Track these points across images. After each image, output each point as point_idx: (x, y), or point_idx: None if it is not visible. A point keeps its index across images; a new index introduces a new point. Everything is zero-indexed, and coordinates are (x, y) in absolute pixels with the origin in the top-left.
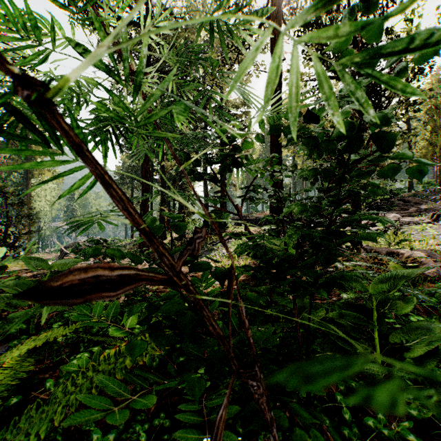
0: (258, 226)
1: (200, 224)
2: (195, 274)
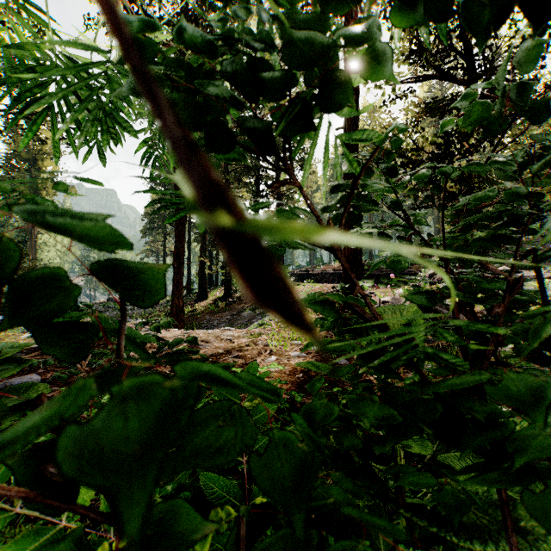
0: (325, 282)
1: None
2: (240, 353)
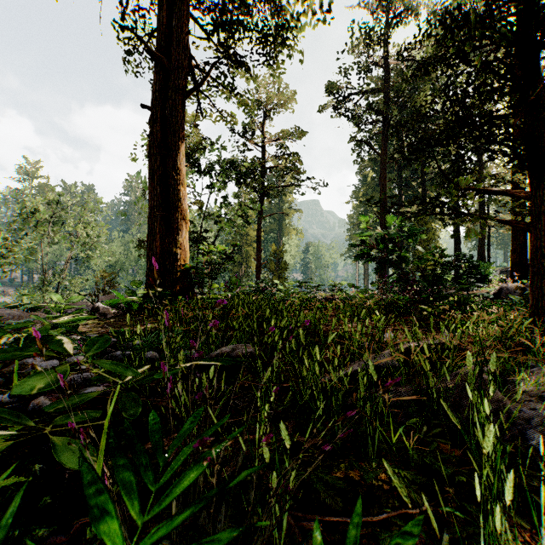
0: None
1: (449, 278)
2: None
